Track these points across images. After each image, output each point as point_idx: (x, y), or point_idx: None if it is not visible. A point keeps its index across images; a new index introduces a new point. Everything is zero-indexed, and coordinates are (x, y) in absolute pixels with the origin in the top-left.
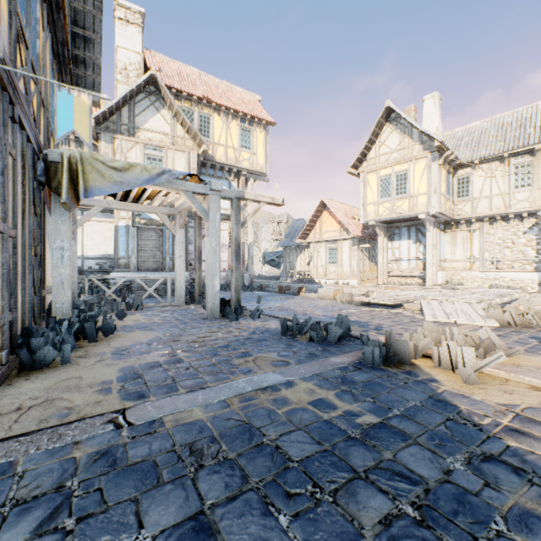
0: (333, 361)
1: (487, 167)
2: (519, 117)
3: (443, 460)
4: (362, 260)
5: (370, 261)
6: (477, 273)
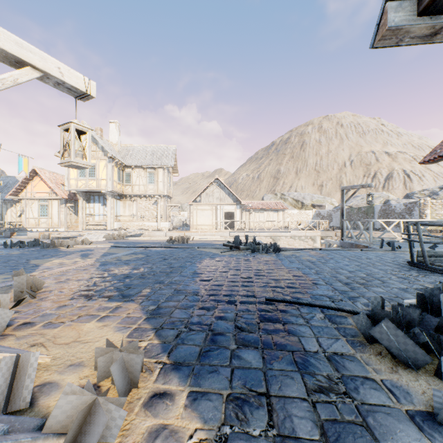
0: (29, 249)
1: (138, 170)
2: (153, 149)
3: (49, 253)
4: (69, 214)
5: (76, 215)
6: (135, 223)
